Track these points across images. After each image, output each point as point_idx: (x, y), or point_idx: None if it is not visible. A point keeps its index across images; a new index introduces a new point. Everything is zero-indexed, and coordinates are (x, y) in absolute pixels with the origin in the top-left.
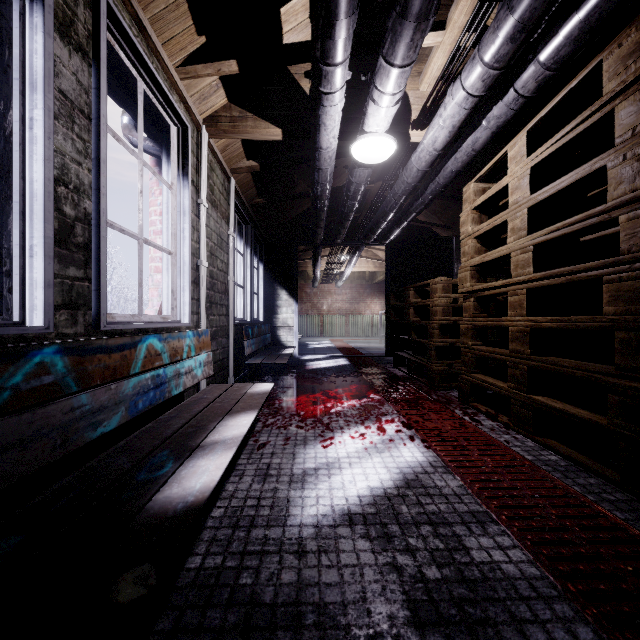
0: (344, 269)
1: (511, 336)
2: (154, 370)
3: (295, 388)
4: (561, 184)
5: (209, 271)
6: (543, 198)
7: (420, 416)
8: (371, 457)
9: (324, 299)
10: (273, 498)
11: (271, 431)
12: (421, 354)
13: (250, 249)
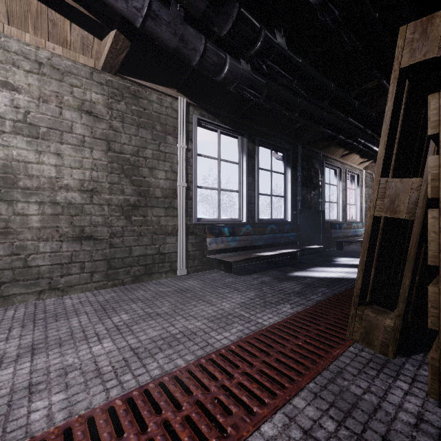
0: None
1: None
2: (354, 229)
3: None
4: None
5: (365, 206)
6: None
7: None
8: None
9: None
10: None
11: None
12: None
13: None
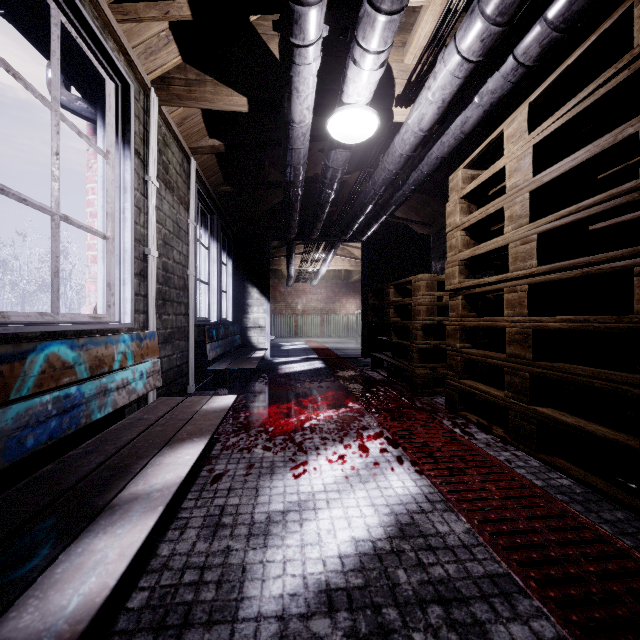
0: (319, 267)
1: (509, 338)
2: (60, 389)
3: (265, 396)
4: (575, 160)
5: (162, 263)
6: (550, 179)
7: (406, 429)
8: (353, 490)
9: (299, 298)
10: (223, 567)
11: (231, 455)
12: (401, 356)
13: (216, 242)
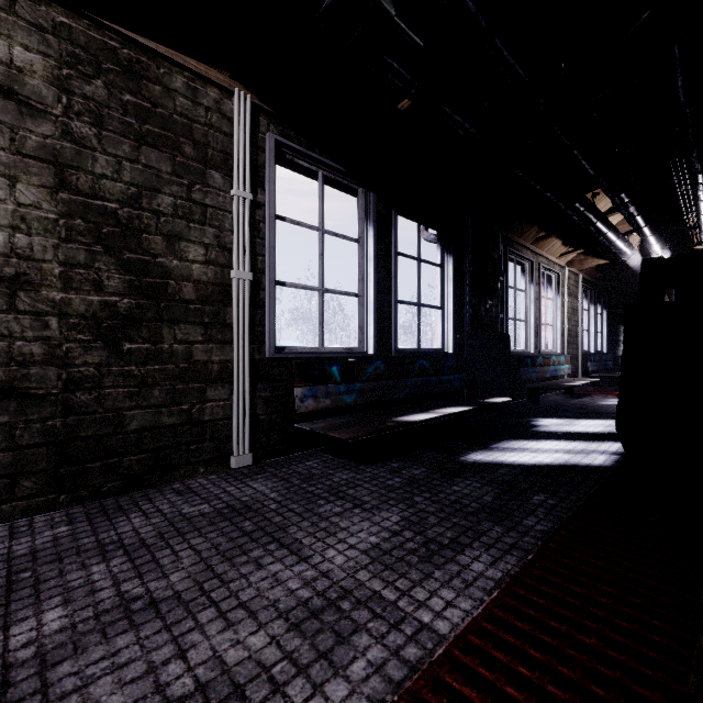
0: None
1: None
2: (554, 366)
3: None
4: None
5: (567, 328)
6: None
7: None
8: None
9: None
10: (593, 401)
11: (598, 396)
12: None
13: (593, 305)
